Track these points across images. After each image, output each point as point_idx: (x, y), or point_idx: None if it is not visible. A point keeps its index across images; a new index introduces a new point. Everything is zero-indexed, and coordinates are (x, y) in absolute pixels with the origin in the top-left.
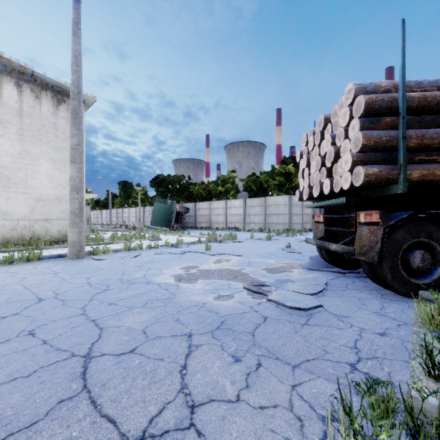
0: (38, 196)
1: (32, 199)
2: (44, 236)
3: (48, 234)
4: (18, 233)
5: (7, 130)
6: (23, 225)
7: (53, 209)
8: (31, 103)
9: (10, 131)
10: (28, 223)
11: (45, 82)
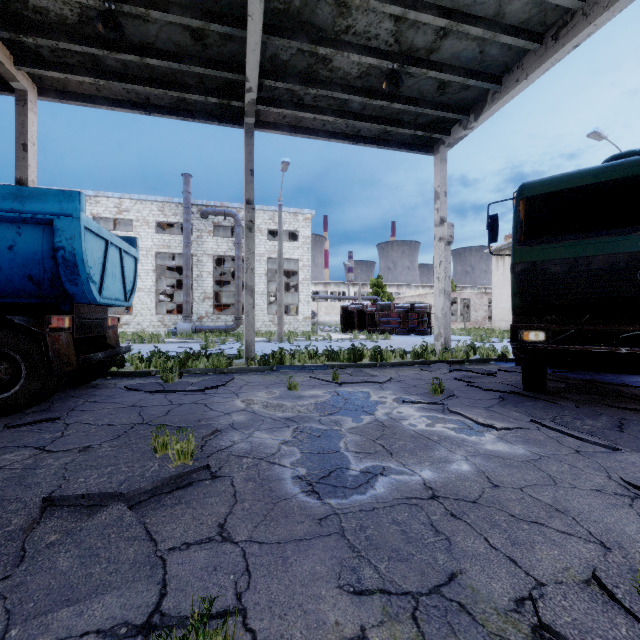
0: None
1: None
2: None
3: None
4: None
5: None
6: None
7: None
8: None
9: None
10: None
11: None
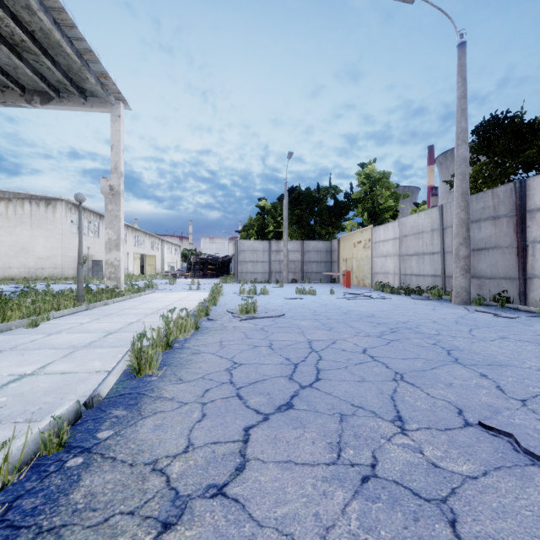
0: (39, 256)
1: (36, 258)
2: (41, 277)
3: (43, 276)
4: (31, 275)
5: (26, 226)
6: (32, 271)
7: (45, 263)
8: (36, 209)
9: (28, 226)
10: (35, 270)
11: (42, 196)
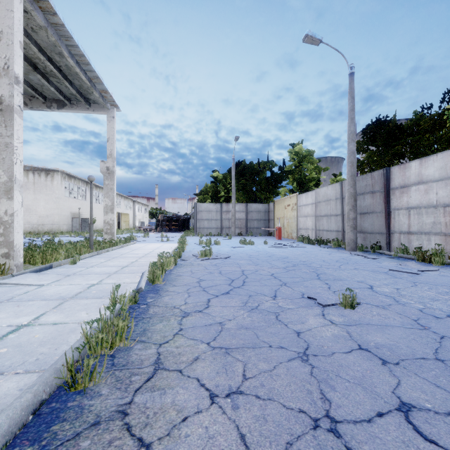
0: (40, 215)
1: (38, 216)
2: (42, 231)
3: (44, 231)
4: (34, 230)
5: (30, 191)
6: (35, 227)
7: (45, 220)
8: (38, 178)
9: (31, 191)
10: (37, 226)
11: (42, 168)
